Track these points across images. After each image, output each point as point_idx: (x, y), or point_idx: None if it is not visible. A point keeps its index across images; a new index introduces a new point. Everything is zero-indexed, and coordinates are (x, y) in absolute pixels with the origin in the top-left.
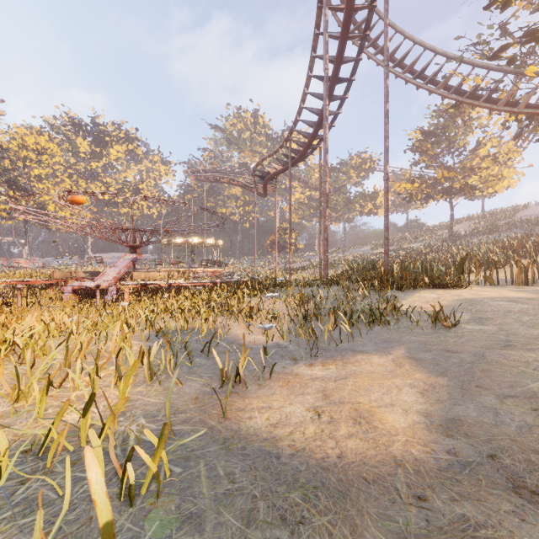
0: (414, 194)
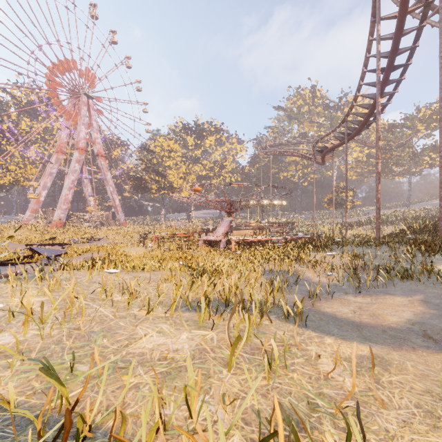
0: None
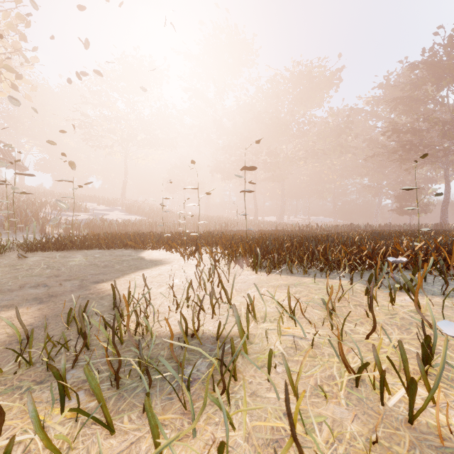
0: None
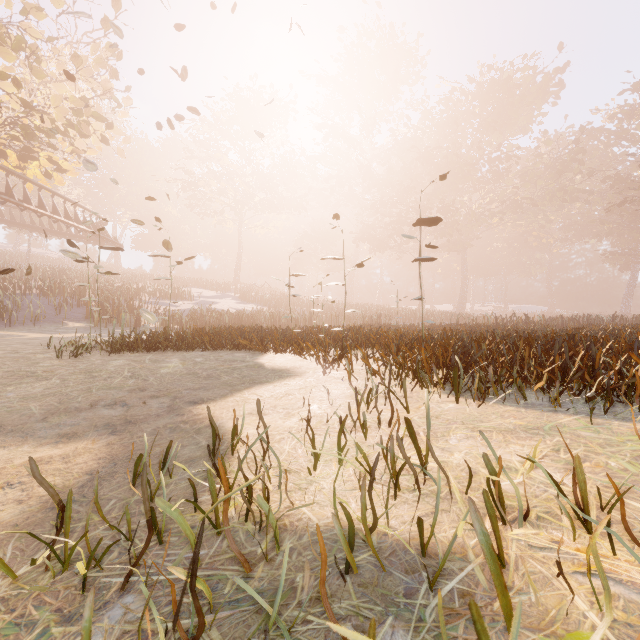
0: None
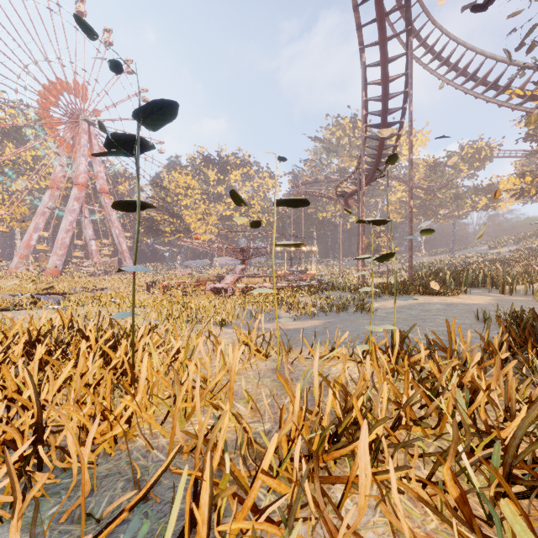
0: (526, 189)
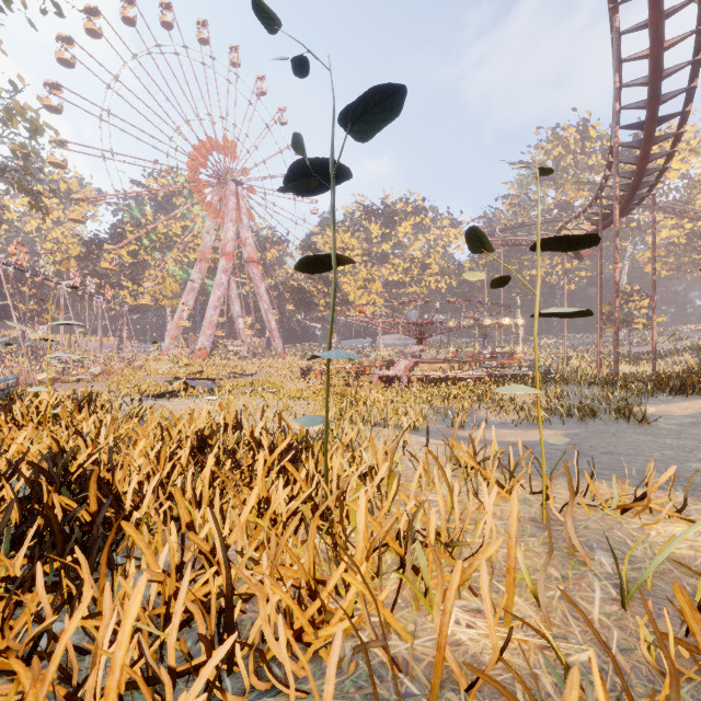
0: None
